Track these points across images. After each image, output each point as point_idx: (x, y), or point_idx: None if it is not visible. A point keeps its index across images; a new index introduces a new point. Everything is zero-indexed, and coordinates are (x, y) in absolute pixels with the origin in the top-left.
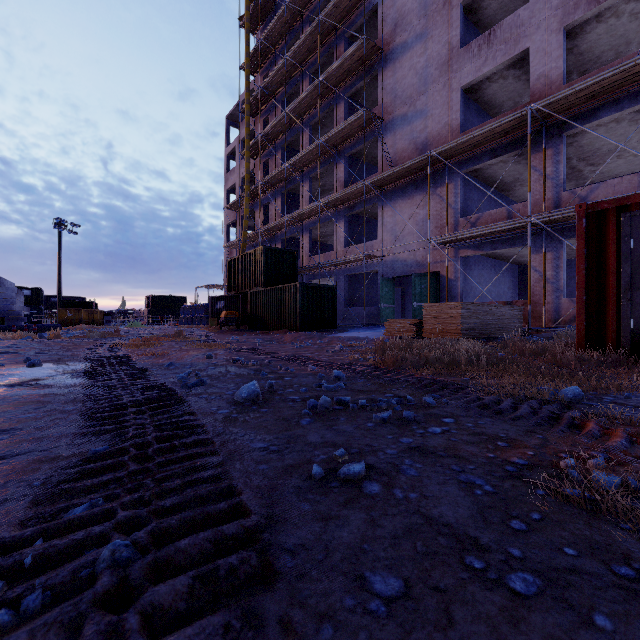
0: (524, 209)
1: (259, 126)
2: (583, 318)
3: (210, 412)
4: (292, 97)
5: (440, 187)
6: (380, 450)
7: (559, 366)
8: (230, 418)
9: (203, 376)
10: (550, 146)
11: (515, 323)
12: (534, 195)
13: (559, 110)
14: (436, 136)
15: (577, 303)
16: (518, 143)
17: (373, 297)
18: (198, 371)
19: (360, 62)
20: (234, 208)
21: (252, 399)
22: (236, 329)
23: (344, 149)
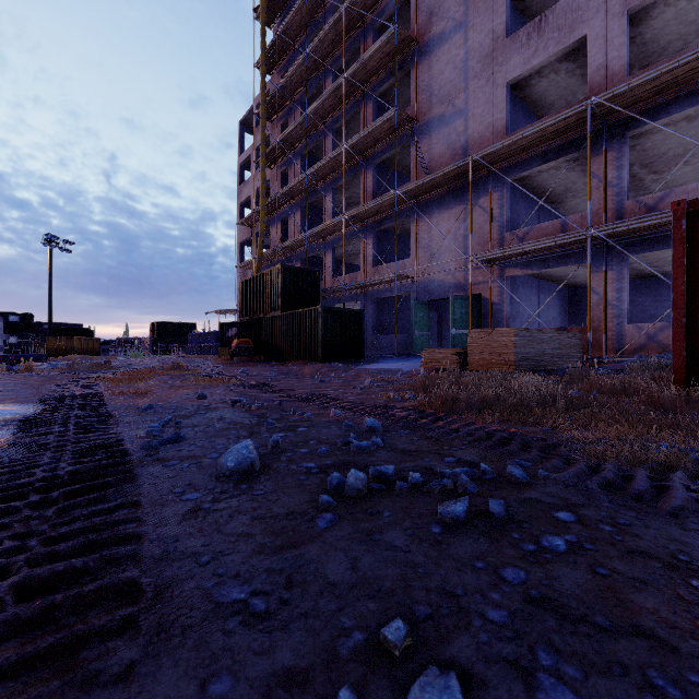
0: (581, 221)
1: (276, 130)
2: (682, 346)
3: (167, 500)
4: (314, 98)
5: (483, 197)
6: (473, 609)
7: (657, 409)
8: (197, 513)
9: (185, 426)
10: (611, 148)
11: (574, 353)
12: (593, 205)
13: (623, 105)
14: (478, 139)
15: (674, 327)
16: (574, 145)
17: (405, 323)
18: (182, 418)
19: (391, 56)
20: (248, 224)
21: (243, 470)
22: (249, 360)
23: (372, 155)
